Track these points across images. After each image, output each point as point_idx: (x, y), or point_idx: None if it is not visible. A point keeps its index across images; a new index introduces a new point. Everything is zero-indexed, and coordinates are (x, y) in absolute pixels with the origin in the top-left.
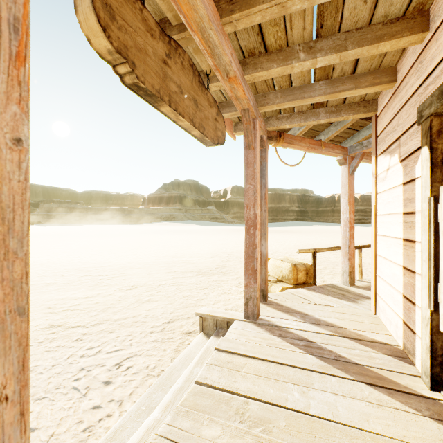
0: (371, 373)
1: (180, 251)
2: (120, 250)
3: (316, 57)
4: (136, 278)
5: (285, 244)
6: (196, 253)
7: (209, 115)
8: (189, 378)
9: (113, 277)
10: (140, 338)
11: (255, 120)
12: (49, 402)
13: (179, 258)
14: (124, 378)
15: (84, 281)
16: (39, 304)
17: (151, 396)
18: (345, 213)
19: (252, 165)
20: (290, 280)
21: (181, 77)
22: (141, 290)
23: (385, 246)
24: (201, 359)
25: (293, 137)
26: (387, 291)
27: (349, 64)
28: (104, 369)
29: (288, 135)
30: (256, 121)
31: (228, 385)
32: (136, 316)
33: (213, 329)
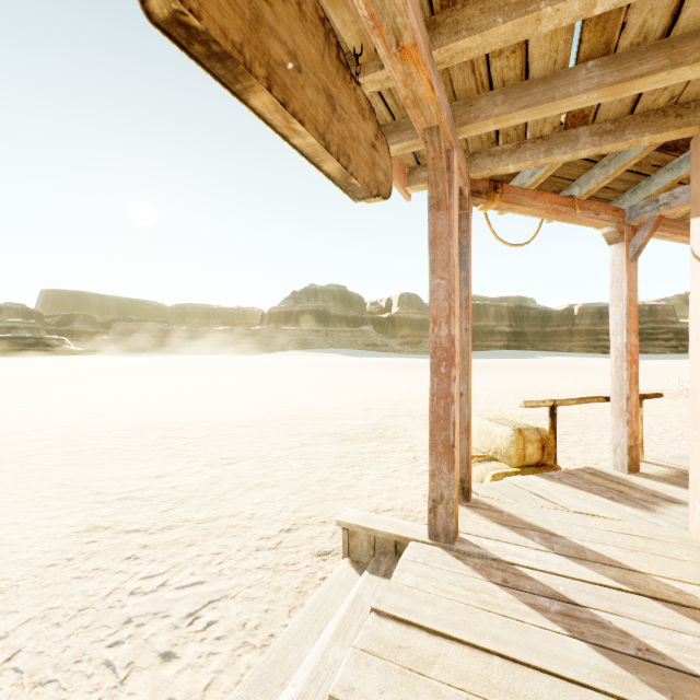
0: None
1: (315, 398)
2: (223, 395)
3: None
4: (242, 444)
5: (491, 389)
6: (342, 402)
7: (359, 135)
8: (318, 672)
9: (206, 440)
10: (236, 561)
11: (451, 153)
12: (57, 693)
13: (314, 410)
14: (200, 649)
15: (159, 447)
16: (84, 486)
17: None
18: (618, 335)
19: (445, 240)
20: (511, 459)
21: (298, 35)
22: (248, 465)
23: None
24: (343, 625)
25: (519, 191)
26: None
27: (662, 11)
28: (167, 625)
29: (510, 187)
30: (452, 154)
31: None
32: (235, 515)
33: (368, 554)
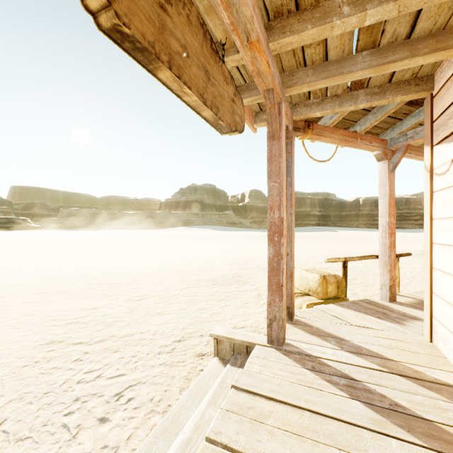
0: (446, 435)
1: (196, 258)
2: (135, 256)
3: (366, 9)
4: (148, 287)
5: (307, 251)
6: (213, 260)
7: (224, 94)
8: (199, 425)
9: (125, 285)
10: (146, 360)
11: (281, 105)
12: (32, 445)
13: (195, 265)
14: (124, 415)
15: (94, 289)
16: (44, 315)
17: (151, 447)
18: (383, 217)
19: (277, 158)
20: (318, 294)
21: (187, 35)
22: (152, 301)
23: (447, 257)
24: (214, 397)
25: (323, 128)
26: (452, 316)
27: (405, 24)
28: (102, 401)
29: (317, 125)
30: (282, 105)
31: (249, 447)
32: (144, 332)
33: (230, 354)
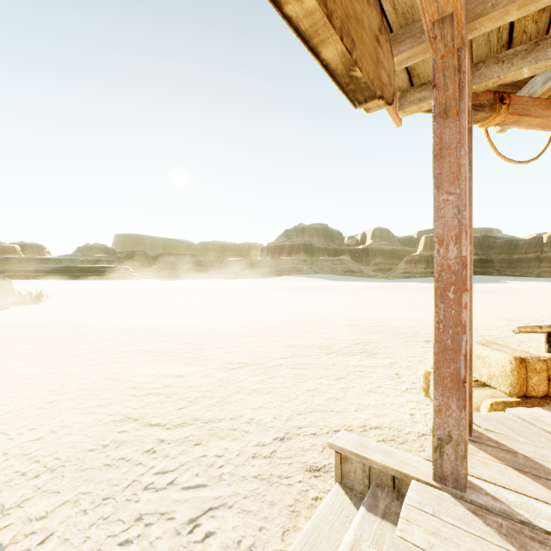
0: None
1: (304, 315)
2: (232, 310)
3: None
4: (244, 352)
5: None
6: (326, 319)
7: (363, 20)
8: None
9: (217, 347)
10: (235, 466)
11: (462, 51)
12: None
13: (302, 325)
14: None
15: (182, 350)
16: (125, 381)
17: None
18: None
19: (454, 150)
20: (510, 387)
21: None
22: (248, 371)
23: None
24: None
25: (529, 101)
26: None
27: None
28: (170, 529)
29: (518, 98)
30: (463, 52)
31: None
32: (236, 418)
33: (362, 482)
